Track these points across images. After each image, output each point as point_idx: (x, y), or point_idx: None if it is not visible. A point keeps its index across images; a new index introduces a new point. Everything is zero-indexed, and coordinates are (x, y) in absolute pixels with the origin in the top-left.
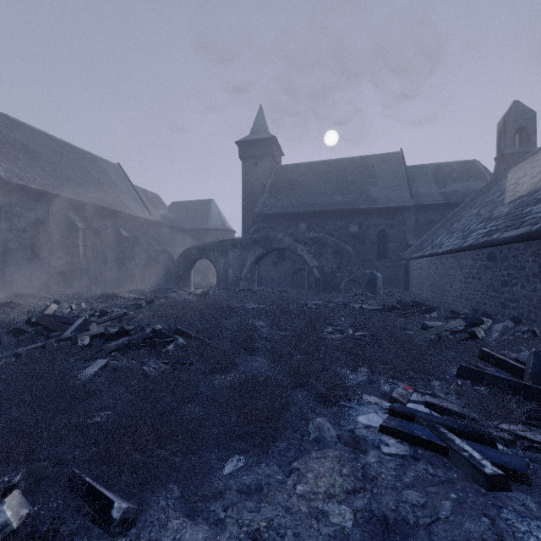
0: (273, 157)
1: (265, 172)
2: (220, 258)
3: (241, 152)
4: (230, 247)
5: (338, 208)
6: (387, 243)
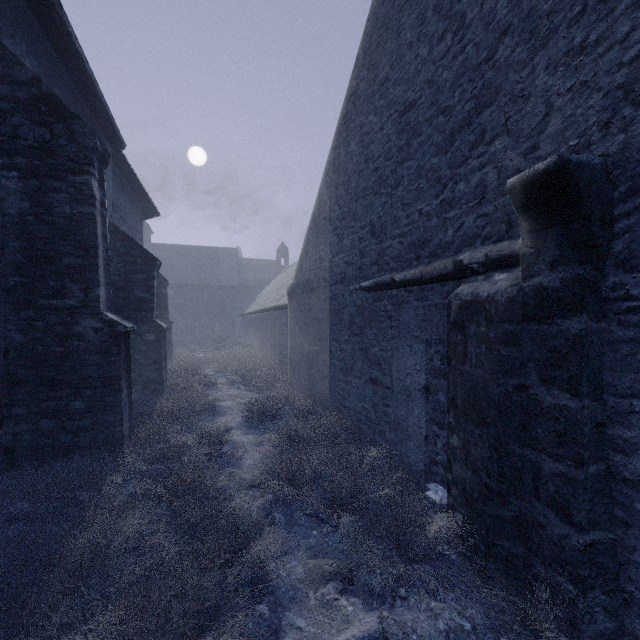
0: (146, 237)
1: None
2: None
3: None
4: None
5: (196, 283)
6: (226, 306)
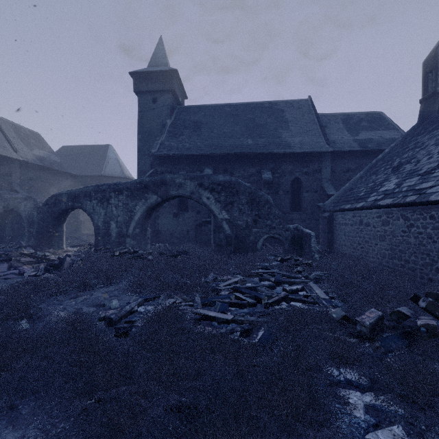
0: (174, 95)
1: (165, 110)
2: (99, 207)
3: (136, 85)
4: (113, 193)
5: (249, 151)
6: (302, 193)
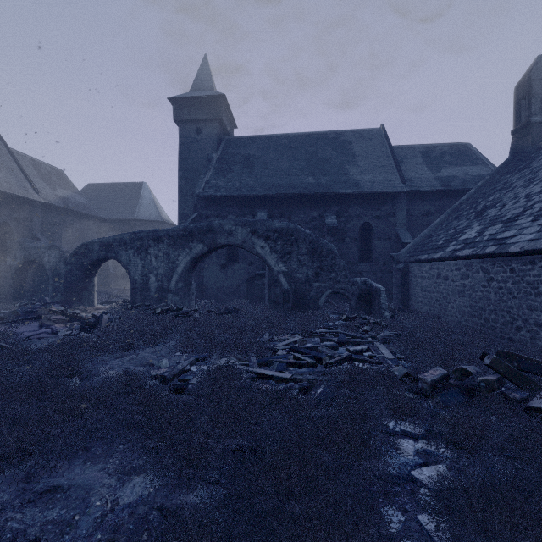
0: (222, 124)
1: (211, 143)
2: (136, 258)
3: (177, 113)
4: (152, 241)
5: (310, 191)
6: (372, 241)
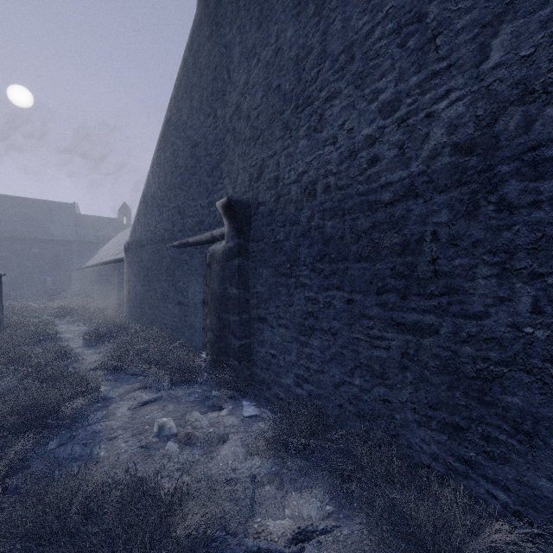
0: None
1: None
2: None
3: None
4: None
5: (23, 236)
6: (61, 261)
